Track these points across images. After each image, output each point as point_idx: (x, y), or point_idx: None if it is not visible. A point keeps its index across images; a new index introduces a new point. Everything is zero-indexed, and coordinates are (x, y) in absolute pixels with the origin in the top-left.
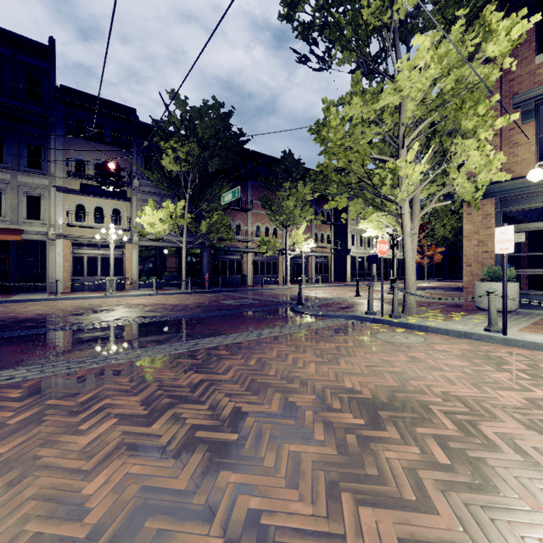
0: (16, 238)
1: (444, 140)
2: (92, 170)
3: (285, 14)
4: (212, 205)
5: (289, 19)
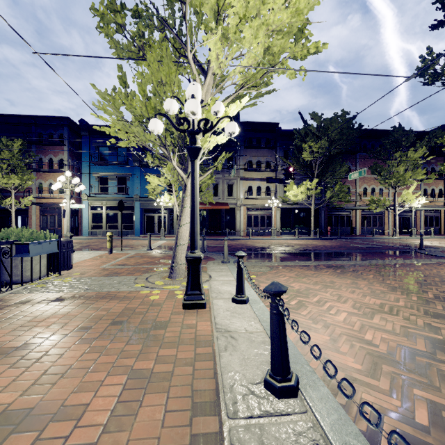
0: (227, 207)
1: None
2: (255, 165)
3: (418, 74)
4: (334, 179)
5: (421, 75)
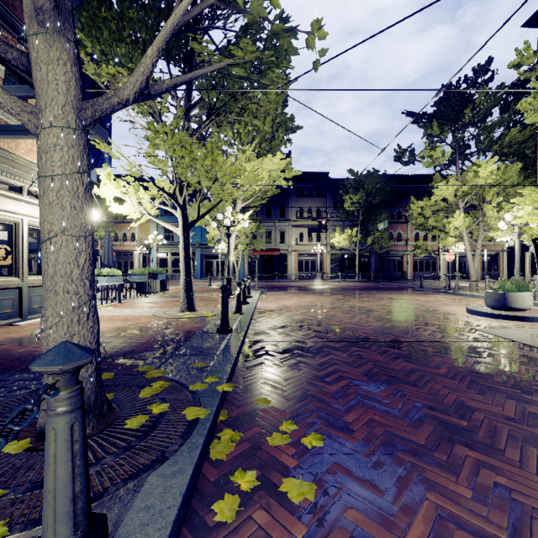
0: (278, 253)
1: (480, 204)
2: (306, 213)
3: (396, 160)
4: (374, 227)
5: (398, 161)
